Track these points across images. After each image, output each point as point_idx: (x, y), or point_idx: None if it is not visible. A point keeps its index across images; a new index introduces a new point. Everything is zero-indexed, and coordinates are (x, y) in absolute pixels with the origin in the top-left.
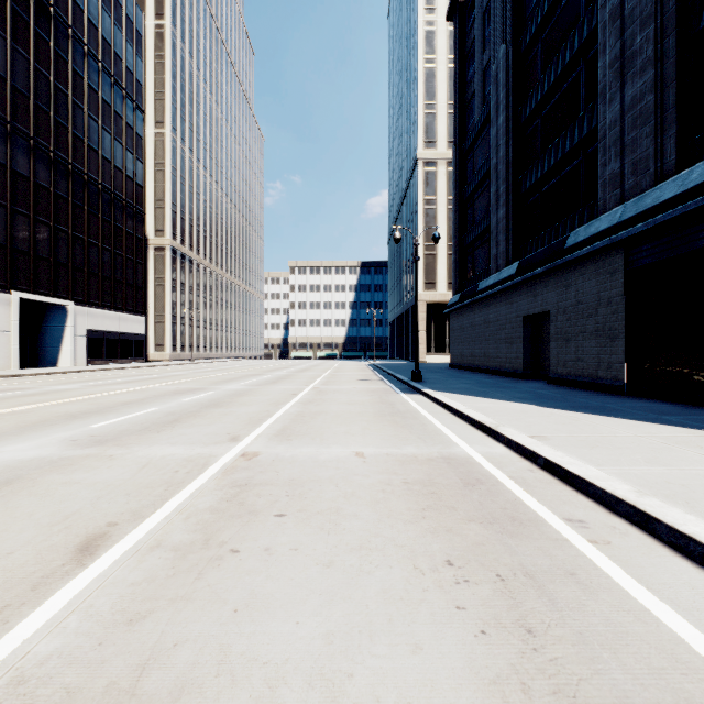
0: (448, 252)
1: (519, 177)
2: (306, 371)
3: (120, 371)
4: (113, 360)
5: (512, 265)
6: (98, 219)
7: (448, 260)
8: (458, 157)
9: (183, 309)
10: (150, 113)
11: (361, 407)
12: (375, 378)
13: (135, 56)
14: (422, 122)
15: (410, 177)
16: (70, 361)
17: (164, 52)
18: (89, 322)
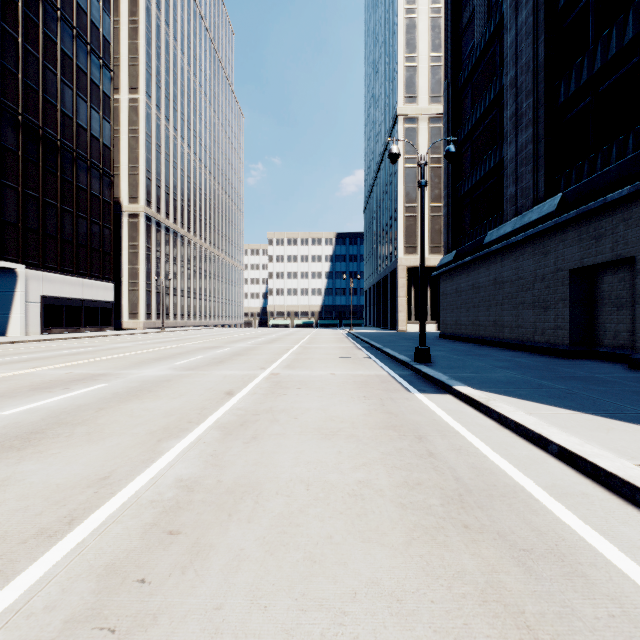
0: (430, 214)
1: (555, 83)
2: (275, 342)
3: (64, 341)
4: (75, 328)
5: (546, 201)
6: (56, 178)
7: (430, 222)
8: (451, 94)
9: (158, 277)
10: (124, 79)
11: (352, 454)
12: (359, 354)
13: (102, 11)
14: (403, 76)
15: (389, 137)
16: (20, 330)
17: (138, 17)
18: (45, 288)
